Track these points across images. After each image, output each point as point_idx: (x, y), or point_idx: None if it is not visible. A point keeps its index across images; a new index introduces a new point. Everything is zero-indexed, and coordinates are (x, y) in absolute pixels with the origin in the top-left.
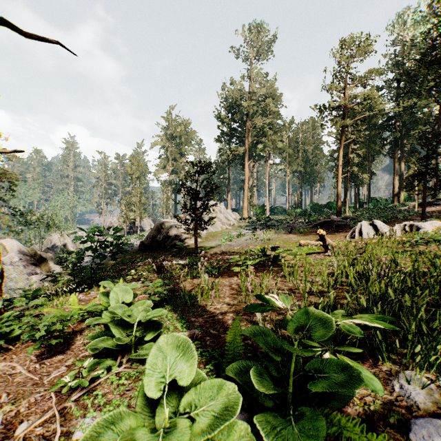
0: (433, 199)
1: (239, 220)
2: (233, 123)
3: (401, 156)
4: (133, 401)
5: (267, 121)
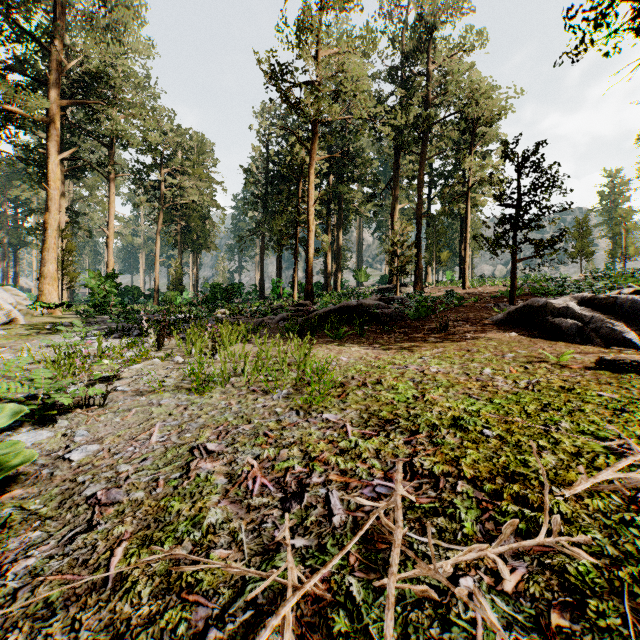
0: (393, 285)
1: (31, 308)
2: (6, 19)
3: (339, 224)
4: None
5: (124, 62)
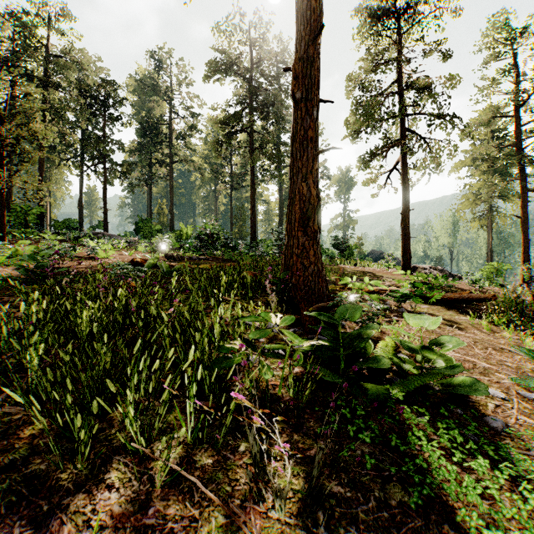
0: None
1: None
2: None
3: None
4: (522, 461)
5: None
